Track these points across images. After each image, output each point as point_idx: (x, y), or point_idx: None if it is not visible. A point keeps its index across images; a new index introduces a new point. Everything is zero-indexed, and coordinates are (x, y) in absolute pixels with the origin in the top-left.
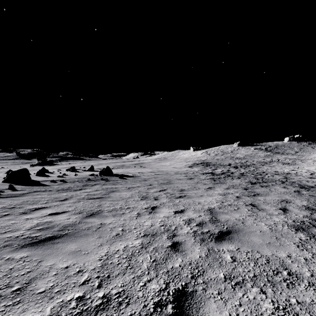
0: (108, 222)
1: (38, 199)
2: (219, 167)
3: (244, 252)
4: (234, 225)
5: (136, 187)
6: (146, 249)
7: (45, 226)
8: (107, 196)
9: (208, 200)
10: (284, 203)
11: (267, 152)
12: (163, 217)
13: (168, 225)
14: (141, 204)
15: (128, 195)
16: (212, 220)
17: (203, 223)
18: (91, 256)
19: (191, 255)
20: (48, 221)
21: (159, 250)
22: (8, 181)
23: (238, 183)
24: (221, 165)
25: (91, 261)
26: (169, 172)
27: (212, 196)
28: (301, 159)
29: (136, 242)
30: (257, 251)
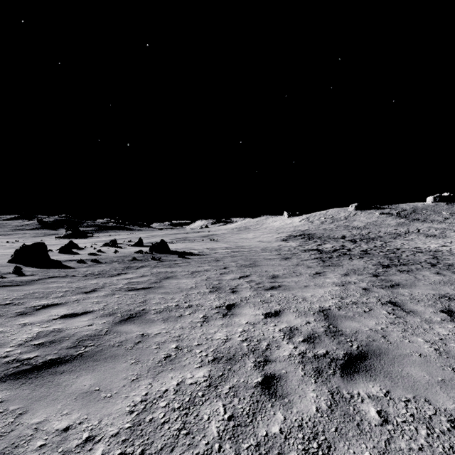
0: (155, 333)
1: (51, 289)
2: (328, 241)
3: (400, 401)
4: (370, 341)
5: (203, 272)
6: (217, 389)
7: (49, 338)
8: (158, 285)
9: (318, 293)
10: (445, 300)
11: (401, 219)
12: (246, 324)
13: (255, 339)
14: (211, 299)
15: (190, 285)
16: (329, 331)
17: (314, 337)
18: (116, 403)
19: (301, 404)
20: (55, 330)
21: (240, 392)
22: (16, 261)
23: (361, 266)
24: (331, 237)
25: (113, 416)
26: (252, 248)
27: (323, 287)
28: (454, 229)
29: (199, 374)
30: (425, 399)
